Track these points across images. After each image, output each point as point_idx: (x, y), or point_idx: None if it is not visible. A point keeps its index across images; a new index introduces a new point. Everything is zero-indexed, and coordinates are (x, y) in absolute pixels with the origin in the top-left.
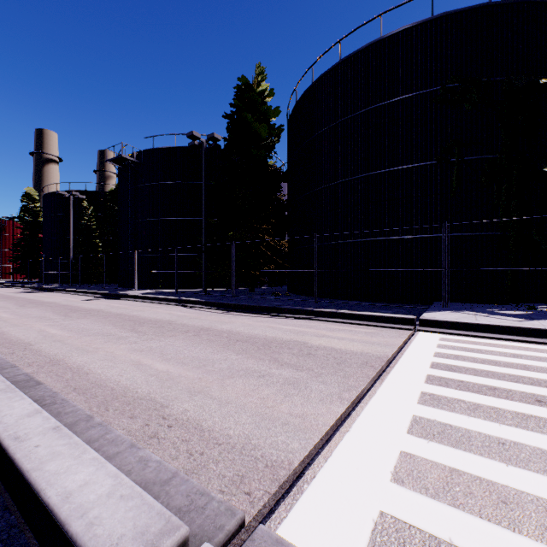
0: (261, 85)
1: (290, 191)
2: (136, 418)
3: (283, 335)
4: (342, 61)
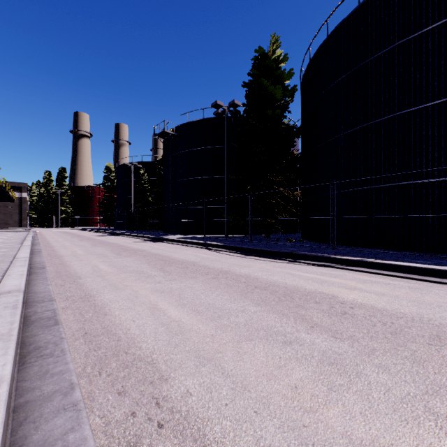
0: (276, 53)
1: (303, 144)
2: (124, 396)
3: (305, 284)
4: (361, 4)
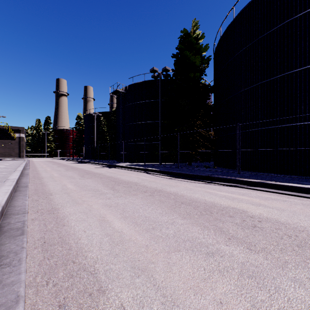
0: (196, 33)
1: (215, 98)
2: (64, 309)
3: (220, 200)
4: None
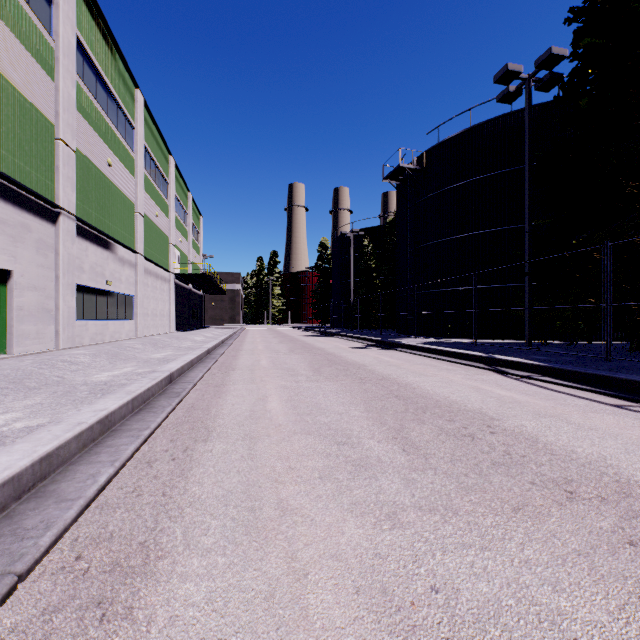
0: None
1: None
2: None
3: None
4: None
